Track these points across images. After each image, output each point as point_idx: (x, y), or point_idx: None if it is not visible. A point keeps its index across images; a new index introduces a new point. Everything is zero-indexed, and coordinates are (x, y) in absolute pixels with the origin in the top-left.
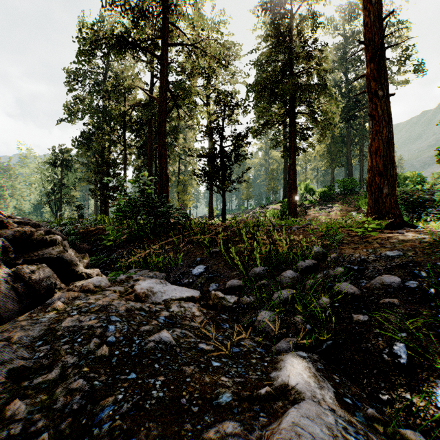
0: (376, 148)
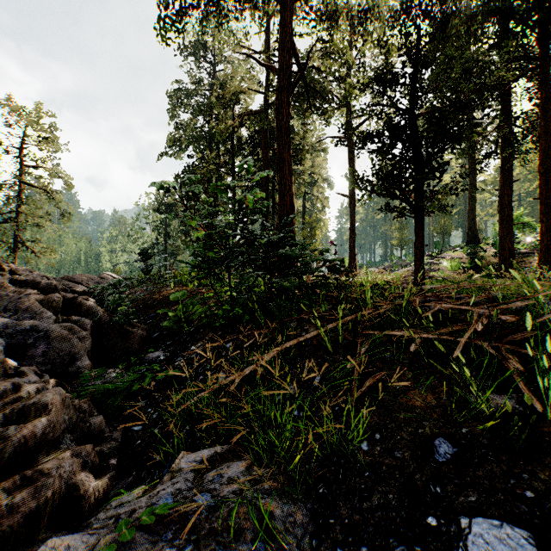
0: None
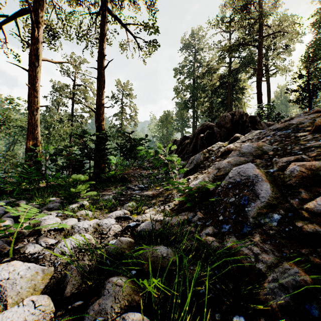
0: None
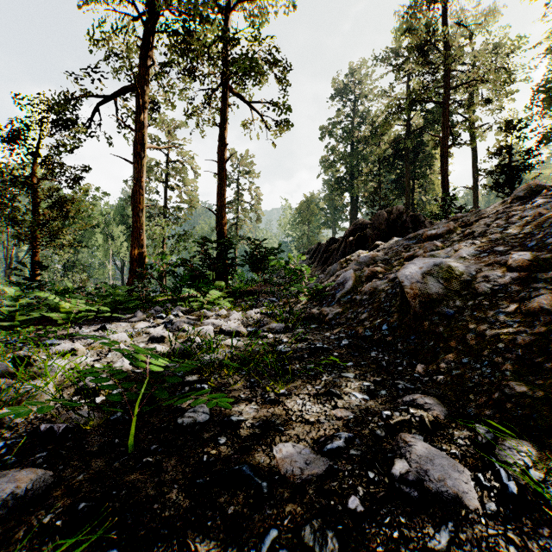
0: None
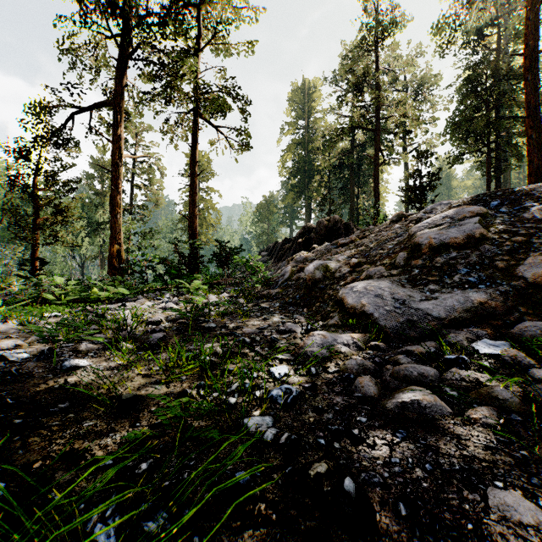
0: (529, 171)
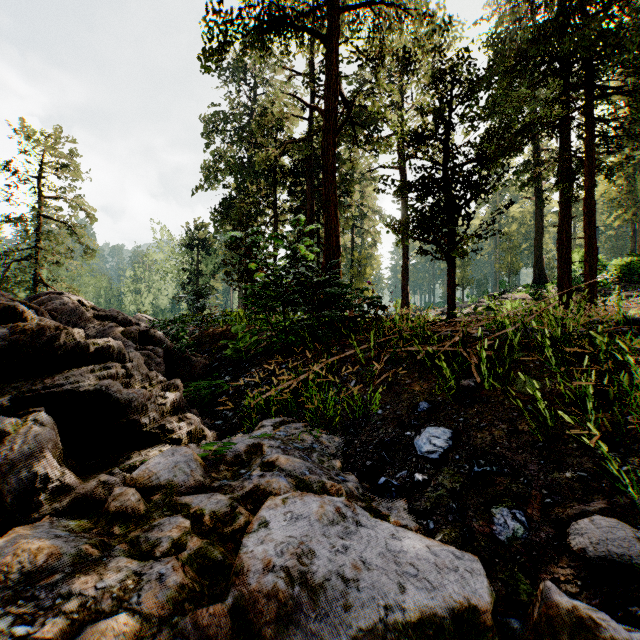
0: None
